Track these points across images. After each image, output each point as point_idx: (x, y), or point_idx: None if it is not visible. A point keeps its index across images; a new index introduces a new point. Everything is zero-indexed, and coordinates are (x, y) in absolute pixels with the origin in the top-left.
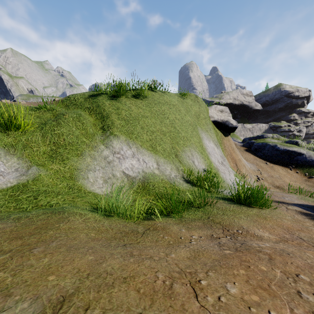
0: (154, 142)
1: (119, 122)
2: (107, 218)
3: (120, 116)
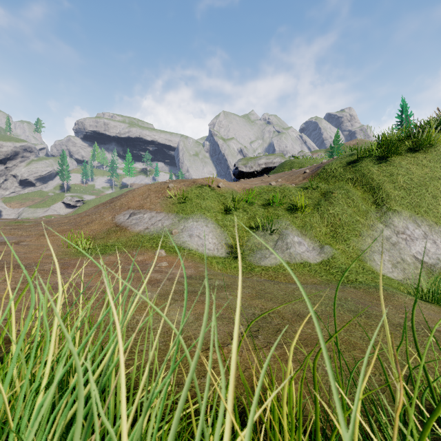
0: None
1: (397, 193)
2: (429, 303)
3: (396, 184)
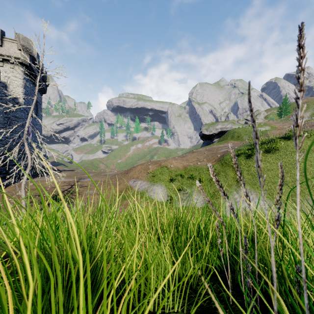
0: (272, 191)
1: (248, 177)
2: None
3: (249, 171)
